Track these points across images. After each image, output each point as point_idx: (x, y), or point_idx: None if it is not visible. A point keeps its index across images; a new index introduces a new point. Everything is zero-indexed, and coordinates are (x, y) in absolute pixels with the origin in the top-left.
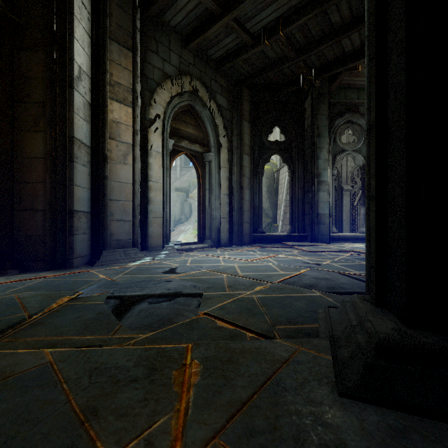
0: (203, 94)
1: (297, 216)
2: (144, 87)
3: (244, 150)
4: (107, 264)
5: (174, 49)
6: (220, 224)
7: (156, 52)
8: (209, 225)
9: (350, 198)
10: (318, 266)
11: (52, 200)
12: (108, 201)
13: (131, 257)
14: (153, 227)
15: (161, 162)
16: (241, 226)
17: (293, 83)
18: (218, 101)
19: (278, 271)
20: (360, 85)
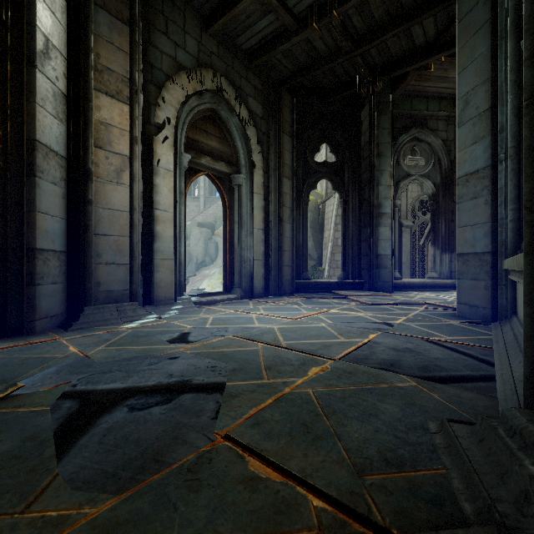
0: (230, 96)
1: (351, 258)
2: (148, 79)
3: (284, 172)
4: (89, 327)
5: (191, 31)
6: (252, 268)
7: (165, 32)
8: (239, 270)
9: (410, 236)
10: (391, 327)
11: None
12: (92, 237)
13: (127, 315)
14: (161, 272)
15: (172, 184)
16: (281, 270)
17: (347, 87)
18: (251, 106)
19: (338, 337)
20: (429, 92)
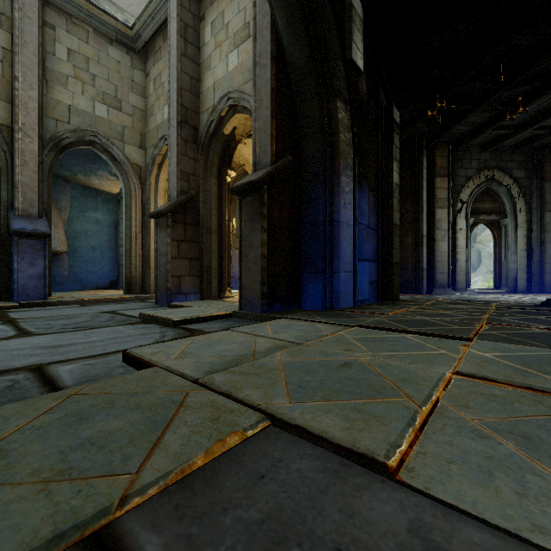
0: (499, 177)
1: None
2: (453, 192)
3: (546, 208)
4: (437, 295)
5: (474, 157)
6: (516, 274)
7: (461, 167)
8: (505, 276)
9: None
10: None
11: (415, 264)
12: (435, 263)
13: (448, 293)
14: (459, 276)
15: (464, 235)
16: (542, 276)
17: None
18: (514, 175)
19: None
20: None
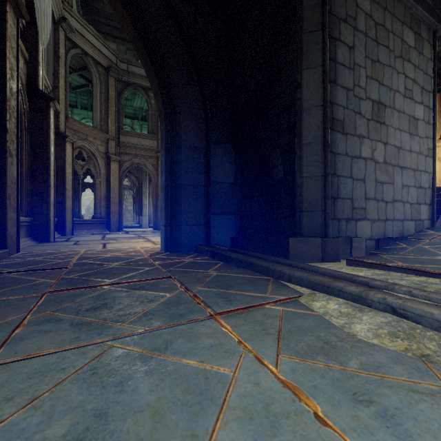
0: None
1: None
2: None
3: None
4: None
5: None
6: None
7: None
8: None
9: None
10: None
11: None
12: None
13: None
14: None
15: None
16: None
17: None
18: None
19: None
20: None
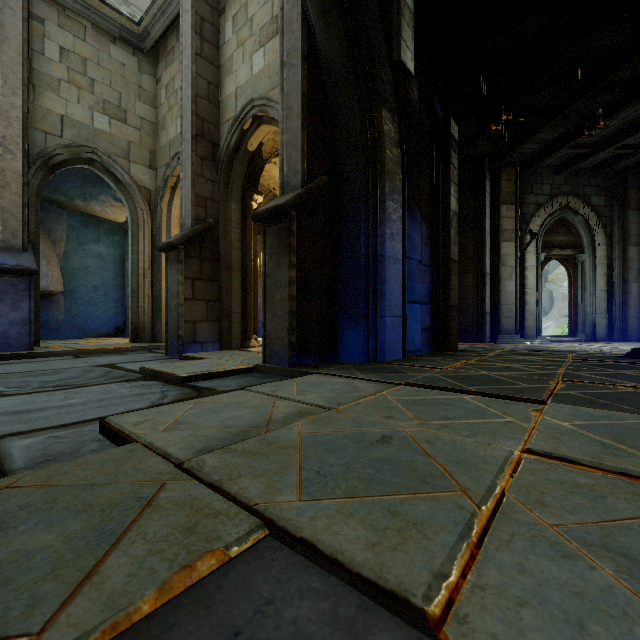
0: (574, 205)
1: None
2: (522, 222)
3: (630, 242)
4: (502, 343)
5: (546, 181)
6: (595, 319)
7: (531, 192)
8: (582, 321)
9: None
10: None
11: (477, 307)
12: (500, 305)
13: (515, 341)
14: (528, 321)
15: (534, 273)
16: (625, 321)
17: None
18: (593, 202)
19: None
20: None
